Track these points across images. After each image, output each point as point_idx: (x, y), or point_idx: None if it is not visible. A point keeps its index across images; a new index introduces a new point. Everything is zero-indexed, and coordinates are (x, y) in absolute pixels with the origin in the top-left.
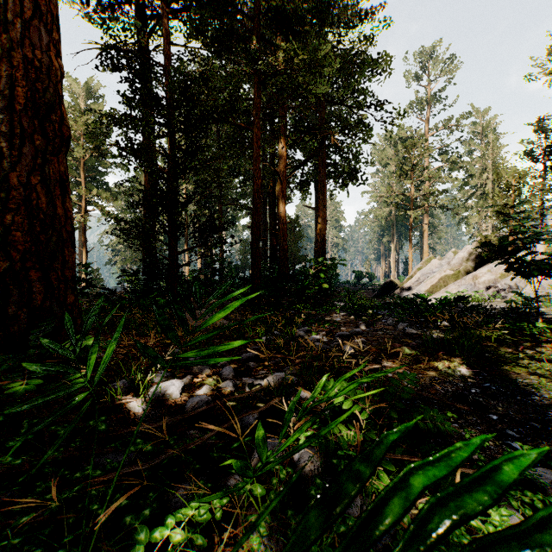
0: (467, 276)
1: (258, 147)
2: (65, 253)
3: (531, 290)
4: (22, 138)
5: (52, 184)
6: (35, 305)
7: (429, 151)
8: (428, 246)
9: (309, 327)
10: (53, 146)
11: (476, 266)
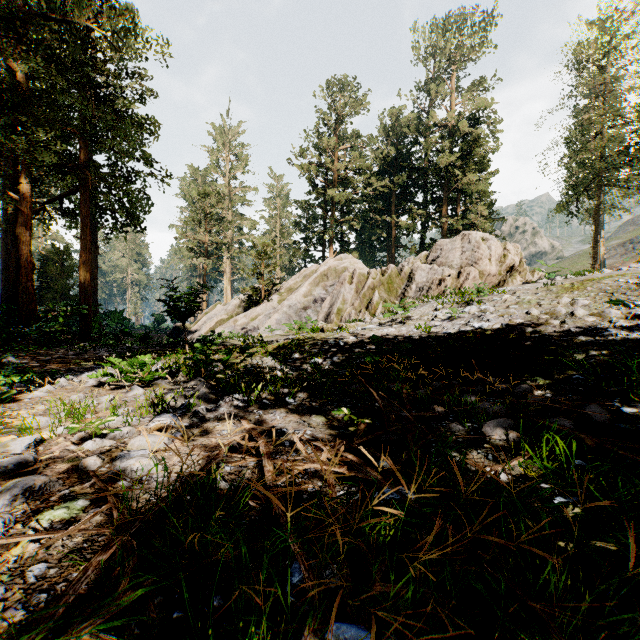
0: (230, 320)
1: None
2: None
3: (265, 330)
4: None
5: None
6: None
7: (230, 201)
8: (229, 291)
9: (18, 357)
10: None
11: (245, 311)
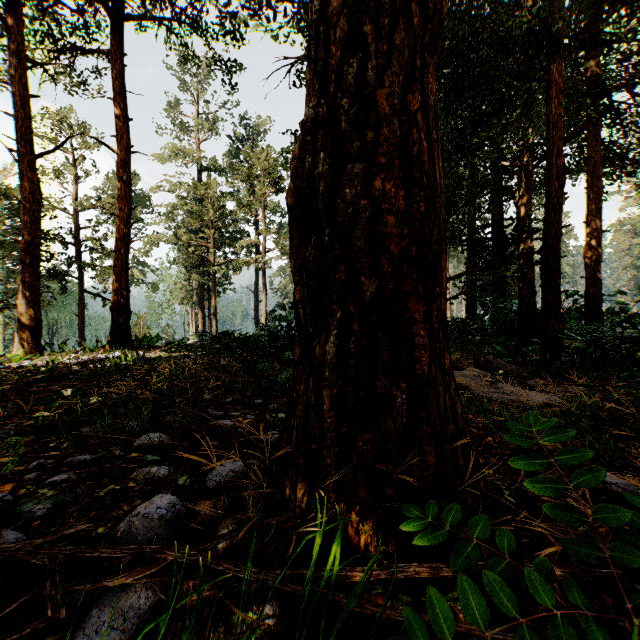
0: None
1: (559, 105)
2: (441, 263)
3: None
4: (391, 15)
5: (429, 115)
6: (418, 375)
7: None
8: None
9: None
10: (429, 34)
11: None
